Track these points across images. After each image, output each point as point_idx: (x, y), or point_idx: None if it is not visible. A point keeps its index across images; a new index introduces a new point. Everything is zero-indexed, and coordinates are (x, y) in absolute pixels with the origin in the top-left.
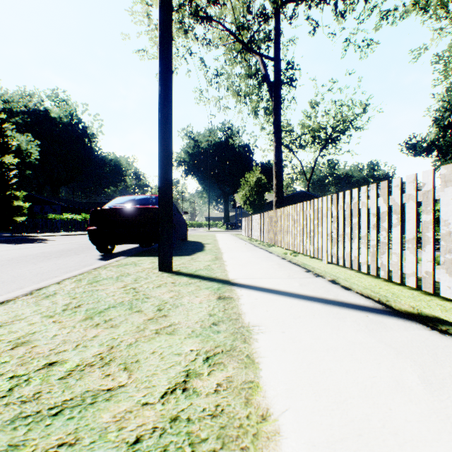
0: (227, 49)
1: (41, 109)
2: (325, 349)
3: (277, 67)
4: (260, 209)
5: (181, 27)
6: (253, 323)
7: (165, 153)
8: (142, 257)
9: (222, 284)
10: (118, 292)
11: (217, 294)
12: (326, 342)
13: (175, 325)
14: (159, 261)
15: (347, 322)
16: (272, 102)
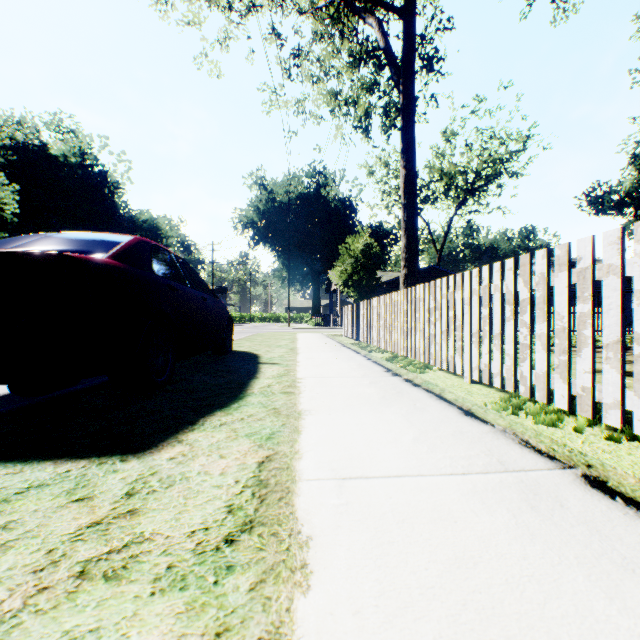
0: (318, 19)
1: (36, 144)
2: None
3: (411, 26)
4: (370, 293)
5: None
6: None
7: None
8: None
9: None
10: None
11: None
12: None
13: None
14: None
15: None
16: (400, 94)
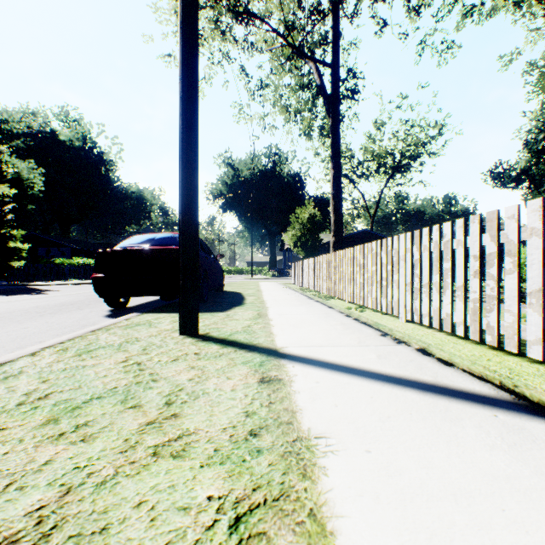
0: (274, 54)
1: (47, 131)
2: (450, 496)
3: (336, 75)
4: (314, 252)
5: (216, 27)
6: (317, 432)
7: (188, 173)
8: (161, 314)
9: (267, 356)
10: (113, 369)
11: (259, 374)
12: (447, 475)
13: (188, 437)
14: (180, 321)
15: (468, 428)
16: (330, 119)
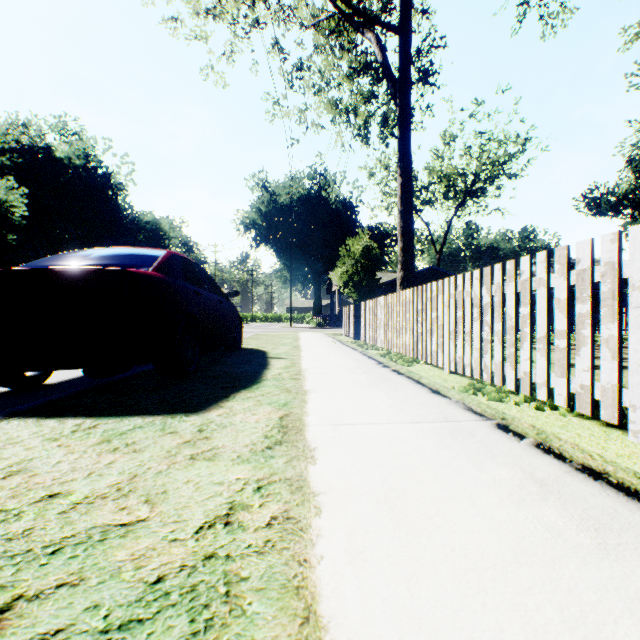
0: (319, 31)
1: (41, 146)
2: None
3: (406, 43)
4: (370, 294)
5: None
6: None
7: None
8: (42, 421)
9: None
10: None
11: None
12: None
13: None
14: None
15: None
16: (397, 106)
